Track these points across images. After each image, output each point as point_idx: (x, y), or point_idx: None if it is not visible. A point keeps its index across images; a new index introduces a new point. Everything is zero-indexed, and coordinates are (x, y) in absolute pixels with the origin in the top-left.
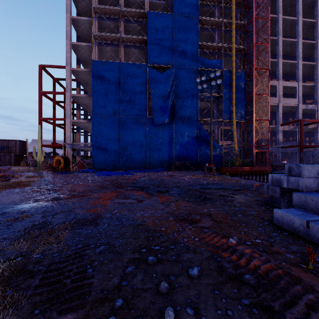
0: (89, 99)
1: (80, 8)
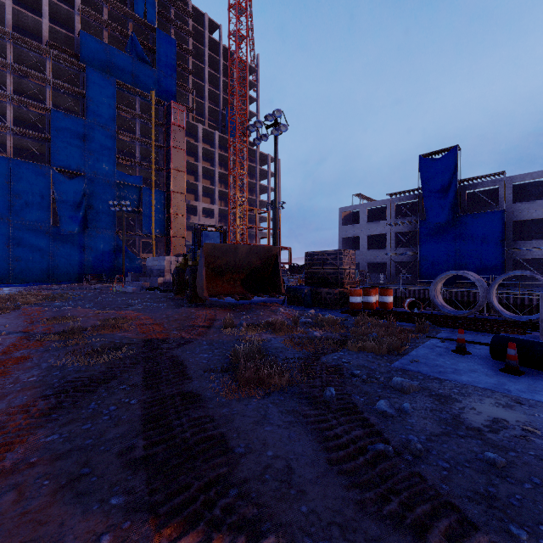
0: None
1: None
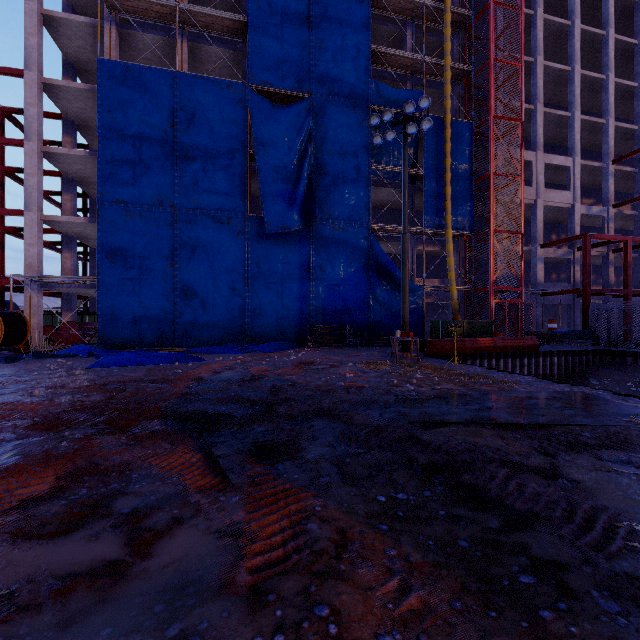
0: (96, 166)
1: None
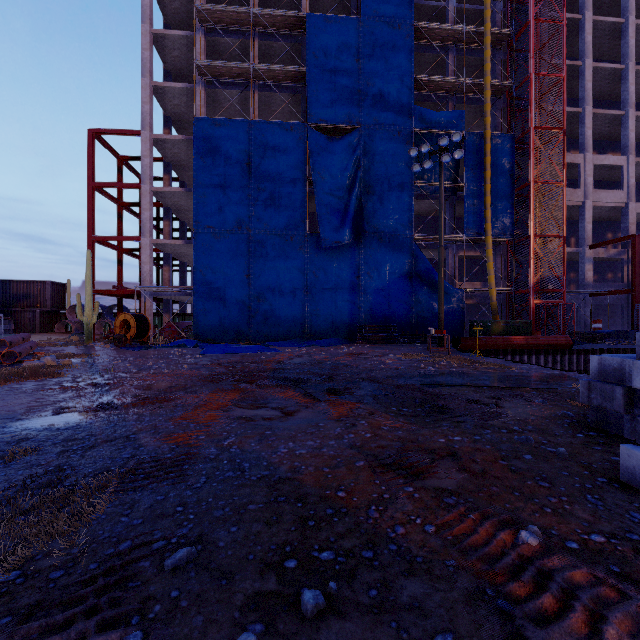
0: (188, 198)
1: (172, 14)
